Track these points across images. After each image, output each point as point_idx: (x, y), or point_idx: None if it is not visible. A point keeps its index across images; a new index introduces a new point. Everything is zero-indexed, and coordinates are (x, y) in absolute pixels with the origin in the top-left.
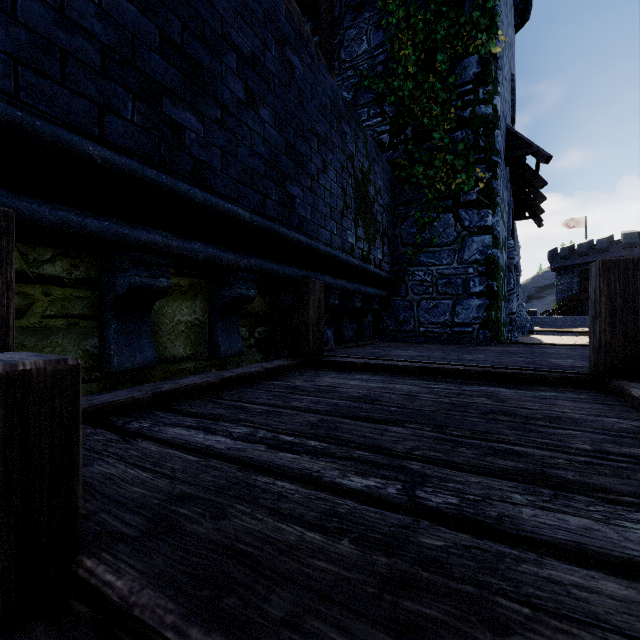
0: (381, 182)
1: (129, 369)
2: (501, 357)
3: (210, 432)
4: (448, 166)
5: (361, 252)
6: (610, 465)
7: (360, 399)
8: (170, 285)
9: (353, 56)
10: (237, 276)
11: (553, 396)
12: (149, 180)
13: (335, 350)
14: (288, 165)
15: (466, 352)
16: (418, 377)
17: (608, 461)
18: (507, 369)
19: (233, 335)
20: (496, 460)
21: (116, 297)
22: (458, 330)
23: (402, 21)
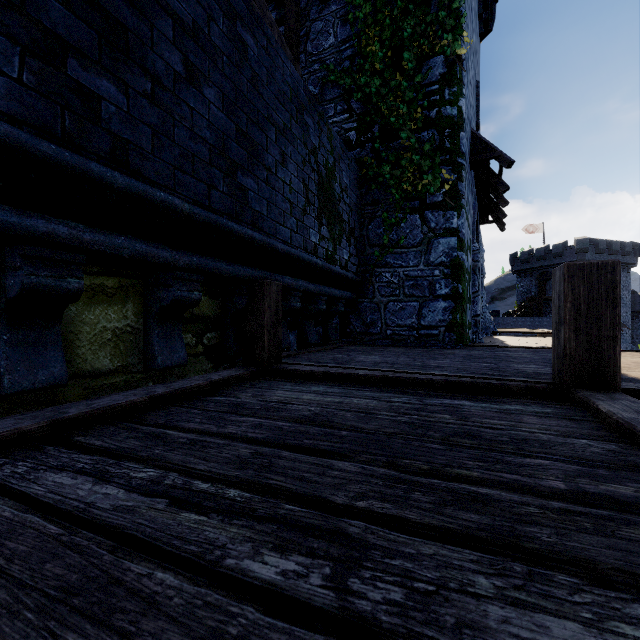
0: (347, 180)
1: (27, 389)
2: (466, 362)
3: (103, 479)
4: (415, 166)
5: (325, 252)
6: (589, 513)
7: (310, 419)
8: (83, 286)
9: (320, 49)
10: (176, 276)
11: (519, 410)
12: (44, 156)
13: (297, 355)
14: (239, 154)
15: (431, 357)
16: (379, 388)
17: (586, 507)
18: (471, 378)
19: (174, 343)
20: (457, 512)
21: (6, 301)
22: (424, 333)
23: (369, 16)
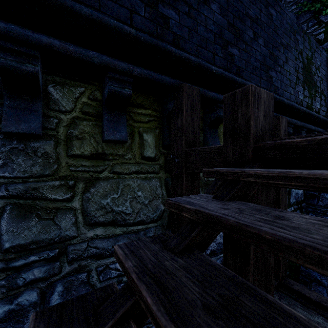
0: (319, 63)
1: None
2: None
3: None
4: None
5: (306, 104)
6: None
7: None
8: None
9: None
10: None
11: None
12: (226, 76)
13: None
14: (269, 62)
15: None
16: None
17: None
18: None
19: None
20: None
21: (210, 121)
22: None
23: None
